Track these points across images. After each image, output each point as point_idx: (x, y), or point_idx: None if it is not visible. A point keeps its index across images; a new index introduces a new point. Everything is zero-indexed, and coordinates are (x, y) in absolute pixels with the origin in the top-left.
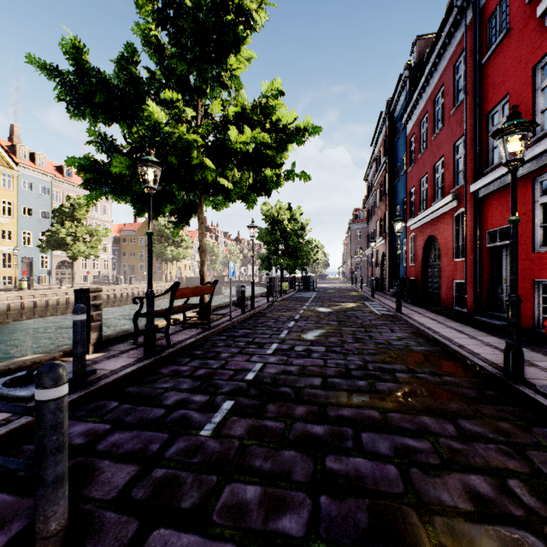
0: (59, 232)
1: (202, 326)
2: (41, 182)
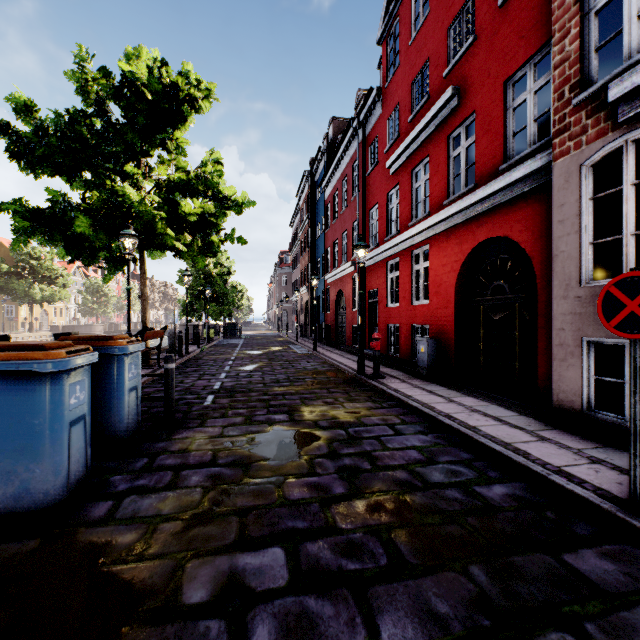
0: None
1: (150, 367)
2: None
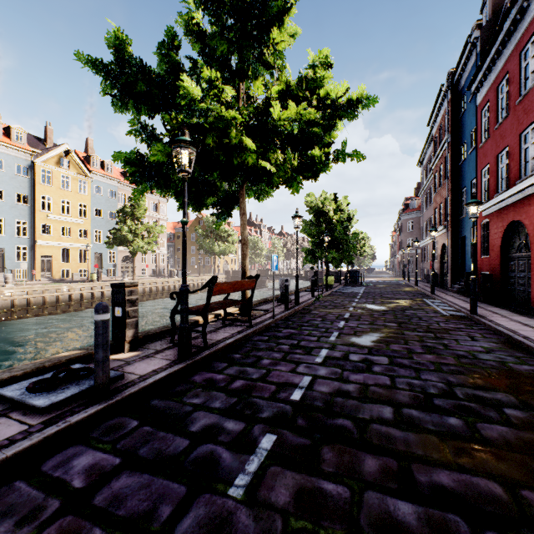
0: (122, 230)
1: (243, 324)
2: (109, 186)
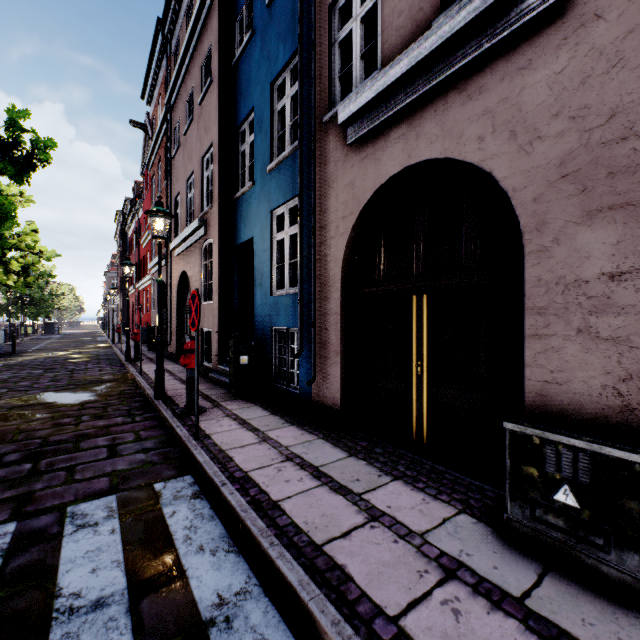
0: None
1: None
2: None
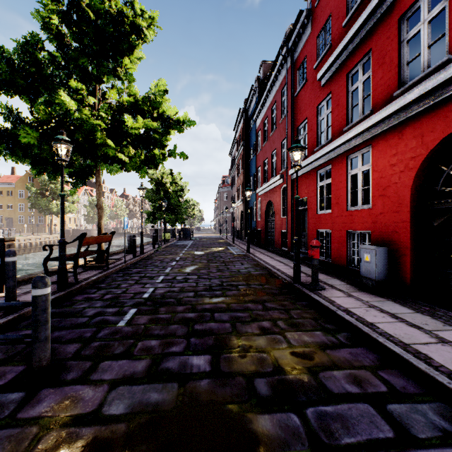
0: None
1: (101, 268)
2: None
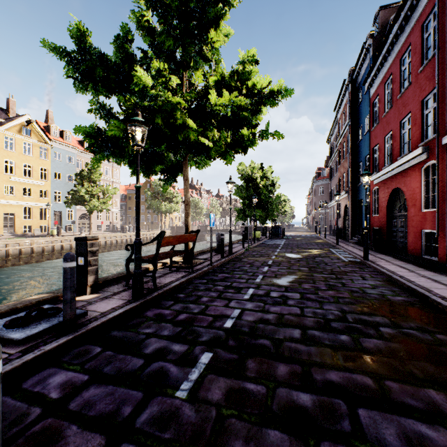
0: (79, 191)
1: (186, 270)
2: (68, 153)
